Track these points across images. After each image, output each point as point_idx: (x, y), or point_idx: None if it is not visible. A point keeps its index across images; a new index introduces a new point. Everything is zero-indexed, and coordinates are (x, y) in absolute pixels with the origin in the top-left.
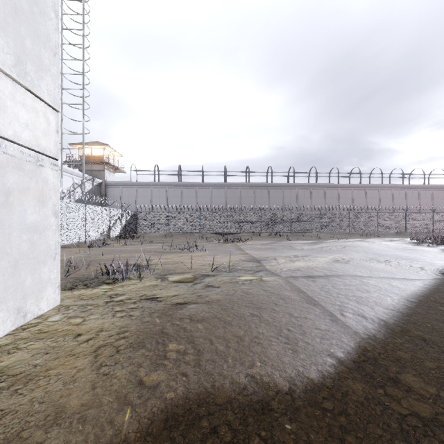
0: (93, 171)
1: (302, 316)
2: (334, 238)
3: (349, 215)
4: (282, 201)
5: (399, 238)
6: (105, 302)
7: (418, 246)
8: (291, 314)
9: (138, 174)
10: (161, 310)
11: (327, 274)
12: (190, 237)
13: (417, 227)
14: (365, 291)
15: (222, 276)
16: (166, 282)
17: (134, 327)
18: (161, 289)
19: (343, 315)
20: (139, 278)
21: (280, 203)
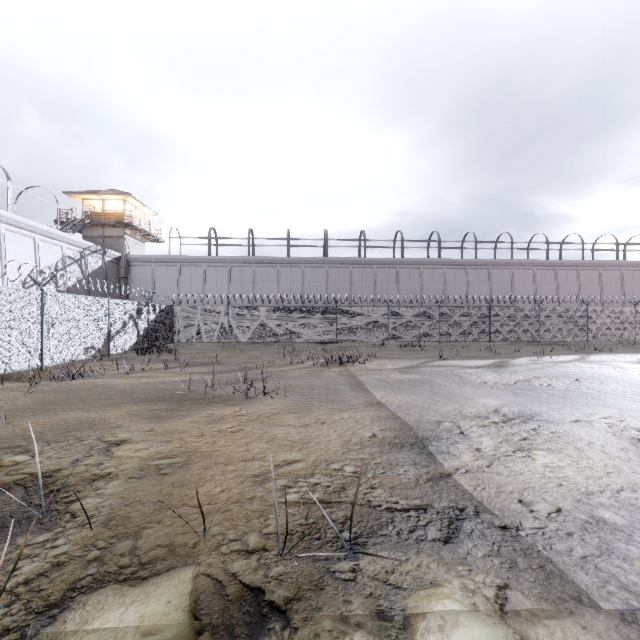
0: (106, 238)
1: None
2: (521, 353)
3: (540, 311)
4: (419, 288)
5: None
6: None
7: None
8: None
9: (183, 244)
10: None
11: None
12: (265, 350)
13: None
14: None
15: (326, 623)
16: None
17: None
18: None
19: None
20: None
21: (416, 292)
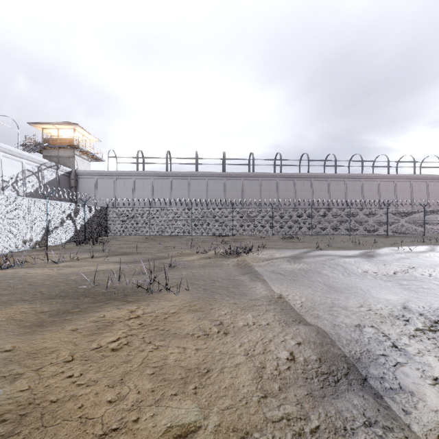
0: (60, 158)
1: None
2: (379, 244)
3: (388, 212)
4: (293, 195)
5: None
6: None
7: None
8: None
9: (118, 162)
10: None
11: None
12: (178, 241)
13: None
14: None
15: None
16: None
17: None
18: None
19: None
20: None
21: (291, 198)
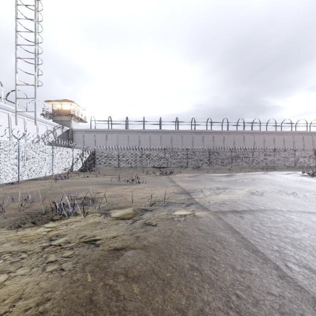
0: (63, 121)
1: (246, 269)
2: (242, 171)
3: (253, 154)
4: (202, 143)
5: (292, 172)
6: (43, 246)
7: (311, 179)
8: (233, 267)
9: (96, 123)
10: (97, 260)
11: (251, 208)
12: (134, 170)
13: (303, 163)
14: (295, 231)
15: (159, 211)
16: (108, 219)
17: (61, 290)
18: (102, 228)
19: (289, 267)
20: (84, 215)
21: (201, 145)
